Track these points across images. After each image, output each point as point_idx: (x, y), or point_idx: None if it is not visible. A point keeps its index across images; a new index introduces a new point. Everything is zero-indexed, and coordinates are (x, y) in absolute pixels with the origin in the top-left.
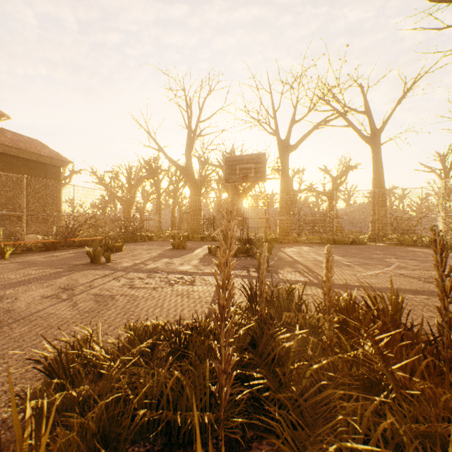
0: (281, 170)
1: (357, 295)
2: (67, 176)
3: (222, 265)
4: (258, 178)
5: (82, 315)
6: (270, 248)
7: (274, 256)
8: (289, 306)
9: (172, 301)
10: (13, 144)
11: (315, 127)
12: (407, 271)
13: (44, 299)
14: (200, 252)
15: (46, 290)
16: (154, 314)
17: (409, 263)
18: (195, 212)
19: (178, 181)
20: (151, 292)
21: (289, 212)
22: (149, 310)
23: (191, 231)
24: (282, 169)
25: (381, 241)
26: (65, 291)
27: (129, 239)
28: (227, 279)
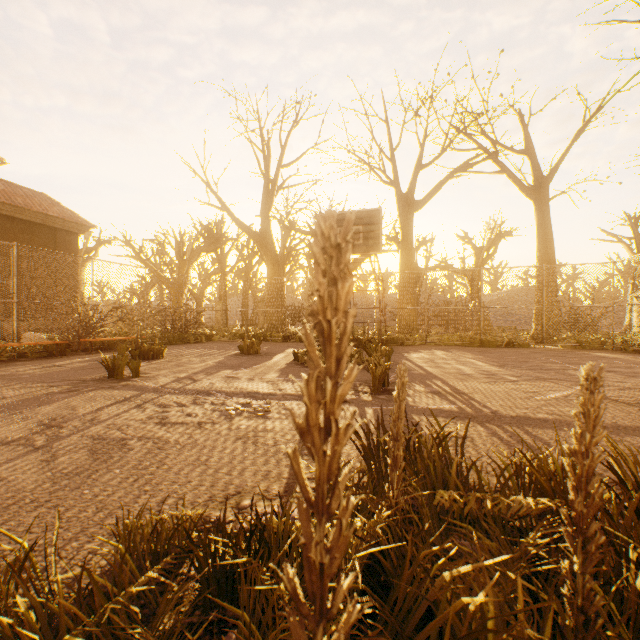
0: (402, 237)
1: (549, 439)
2: (91, 249)
3: (313, 445)
4: (369, 247)
5: (55, 483)
6: (389, 353)
7: (395, 366)
8: (444, 472)
9: (226, 452)
10: (5, 199)
11: (452, 174)
12: (613, 392)
13: (1, 448)
14: (281, 359)
15: (15, 428)
16: (188, 481)
17: (608, 378)
18: (276, 300)
19: (251, 256)
20: (193, 433)
21: (414, 299)
22: (181, 471)
23: (269, 327)
24: (404, 236)
25: (551, 343)
26: (46, 430)
27: (177, 340)
28: (332, 490)
